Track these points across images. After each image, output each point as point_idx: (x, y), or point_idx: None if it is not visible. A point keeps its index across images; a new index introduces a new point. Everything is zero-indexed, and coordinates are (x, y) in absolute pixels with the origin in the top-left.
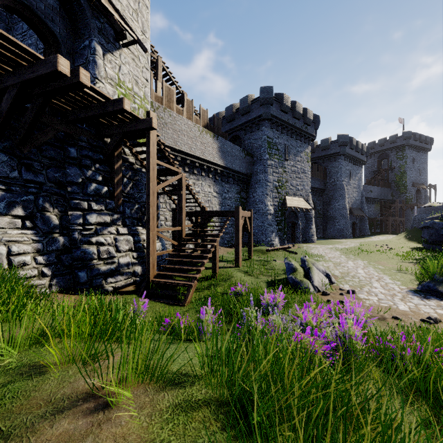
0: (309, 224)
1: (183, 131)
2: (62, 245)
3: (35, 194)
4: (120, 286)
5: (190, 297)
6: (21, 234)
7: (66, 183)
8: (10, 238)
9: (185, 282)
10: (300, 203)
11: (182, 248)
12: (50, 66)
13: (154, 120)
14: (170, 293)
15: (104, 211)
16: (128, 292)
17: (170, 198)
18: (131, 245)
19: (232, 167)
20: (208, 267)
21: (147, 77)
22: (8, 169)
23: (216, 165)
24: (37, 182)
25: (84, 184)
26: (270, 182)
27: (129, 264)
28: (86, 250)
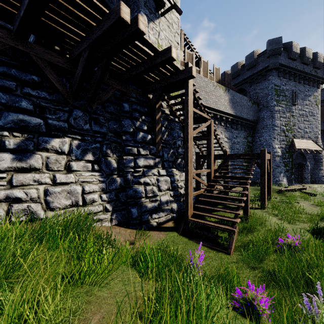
0: (318, 165)
1: (201, 87)
2: (119, 184)
3: (100, 142)
4: (161, 222)
5: (233, 245)
6: (91, 176)
7: (121, 133)
8: (84, 179)
9: (225, 227)
10: (308, 145)
11: (213, 189)
12: (114, 15)
13: (193, 69)
14: (211, 236)
15: (149, 155)
16: (169, 228)
17: (195, 143)
18: (168, 185)
19: (240, 115)
20: (234, 207)
21: (178, 40)
22: (83, 122)
23: (227, 114)
24: (101, 132)
25: (134, 133)
26: (278, 126)
27: (168, 202)
28: (136, 190)
